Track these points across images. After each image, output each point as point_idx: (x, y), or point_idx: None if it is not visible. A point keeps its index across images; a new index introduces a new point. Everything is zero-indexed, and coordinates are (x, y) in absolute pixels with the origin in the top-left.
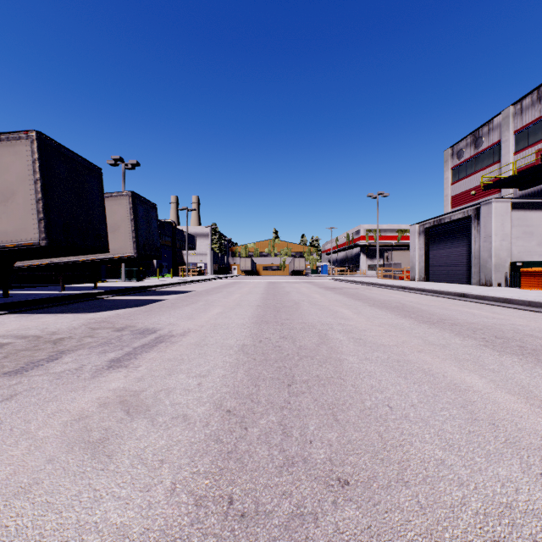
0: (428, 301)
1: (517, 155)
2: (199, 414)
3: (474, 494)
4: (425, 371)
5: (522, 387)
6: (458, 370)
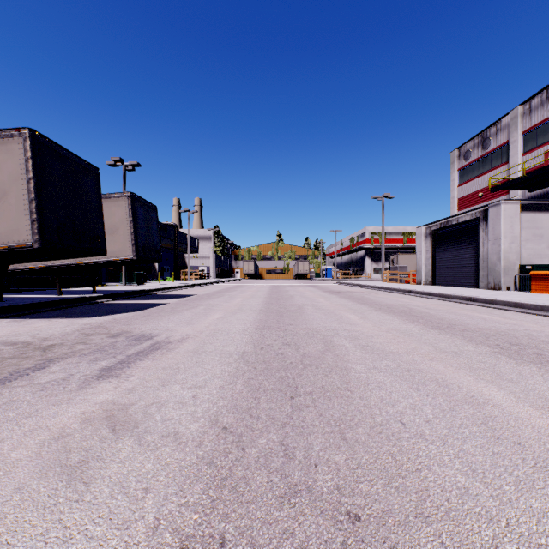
0: (436, 306)
1: (526, 156)
2: (192, 432)
3: (507, 533)
4: (438, 381)
5: (545, 400)
6: (474, 380)
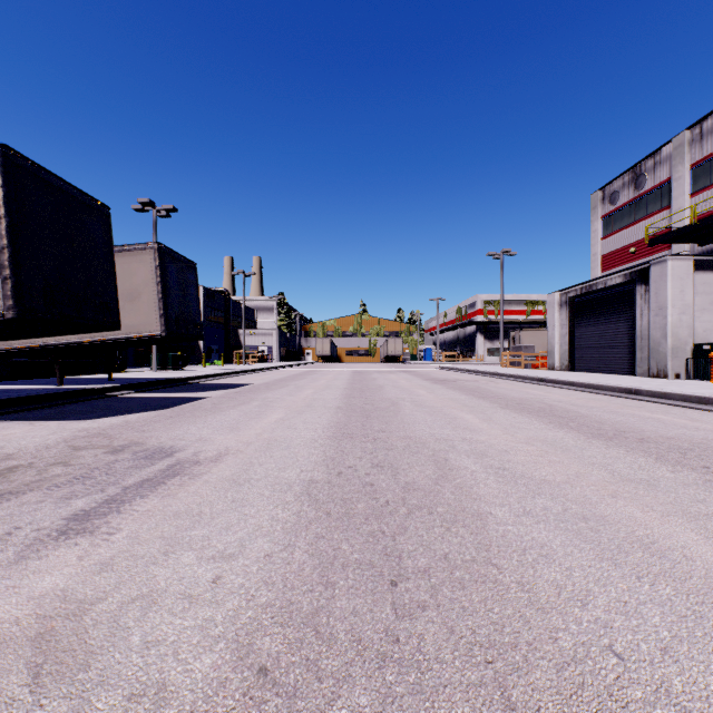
0: (584, 401)
1: (696, 197)
2: (194, 682)
3: None
4: (645, 544)
5: None
6: (705, 541)
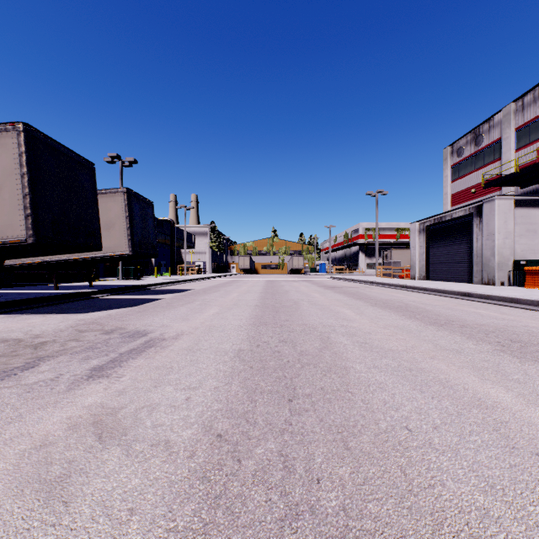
0: (431, 301)
1: (519, 152)
2: (184, 440)
3: None
4: (442, 382)
5: None
6: (479, 381)
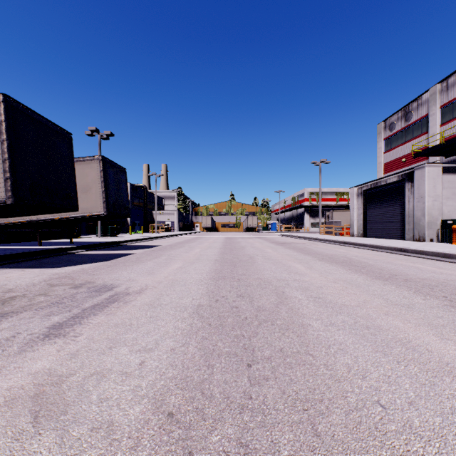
0: (371, 256)
1: (443, 126)
2: (130, 421)
3: None
4: (403, 342)
5: None
6: (440, 341)
